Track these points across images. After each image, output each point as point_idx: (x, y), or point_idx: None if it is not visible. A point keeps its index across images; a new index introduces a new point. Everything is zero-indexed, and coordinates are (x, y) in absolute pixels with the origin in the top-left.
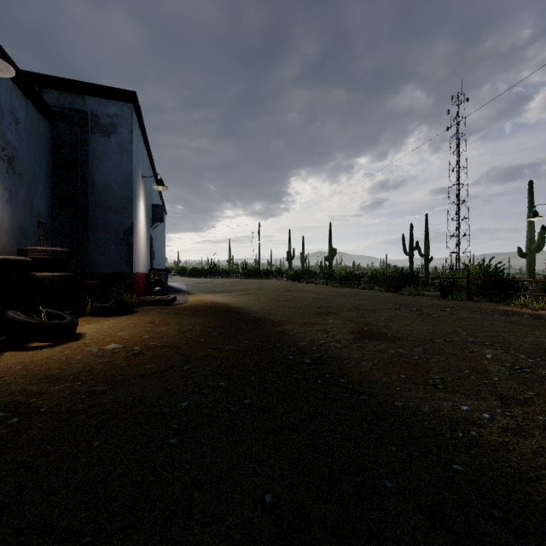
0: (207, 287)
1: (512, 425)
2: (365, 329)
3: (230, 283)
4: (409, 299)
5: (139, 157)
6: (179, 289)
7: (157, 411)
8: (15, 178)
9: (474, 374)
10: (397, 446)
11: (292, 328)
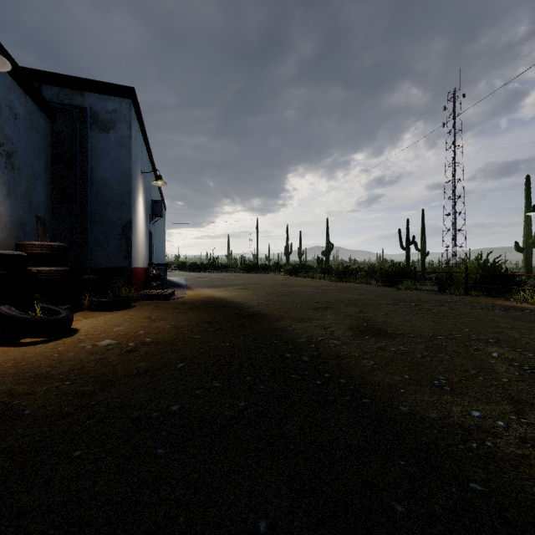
0: (206, 282)
1: (530, 434)
2: (364, 325)
3: (229, 278)
4: (406, 293)
5: (138, 153)
6: (178, 283)
7: (146, 415)
8: (14, 173)
9: (482, 374)
10: (405, 460)
11: (289, 323)
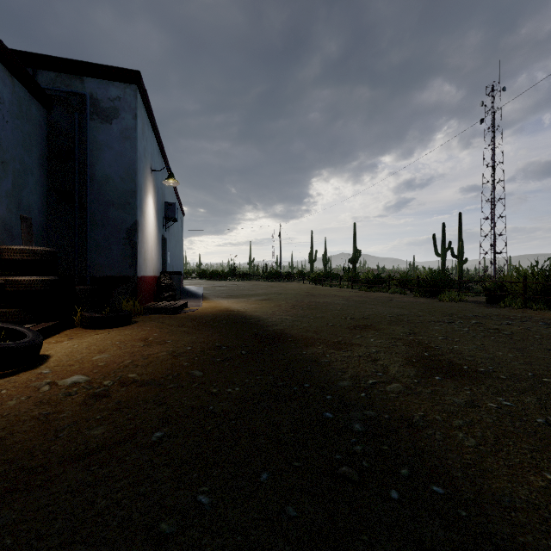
0: (225, 291)
1: None
2: (425, 356)
3: (250, 286)
4: (453, 306)
5: (146, 148)
6: (195, 293)
7: None
8: None
9: None
10: None
11: (322, 351)
